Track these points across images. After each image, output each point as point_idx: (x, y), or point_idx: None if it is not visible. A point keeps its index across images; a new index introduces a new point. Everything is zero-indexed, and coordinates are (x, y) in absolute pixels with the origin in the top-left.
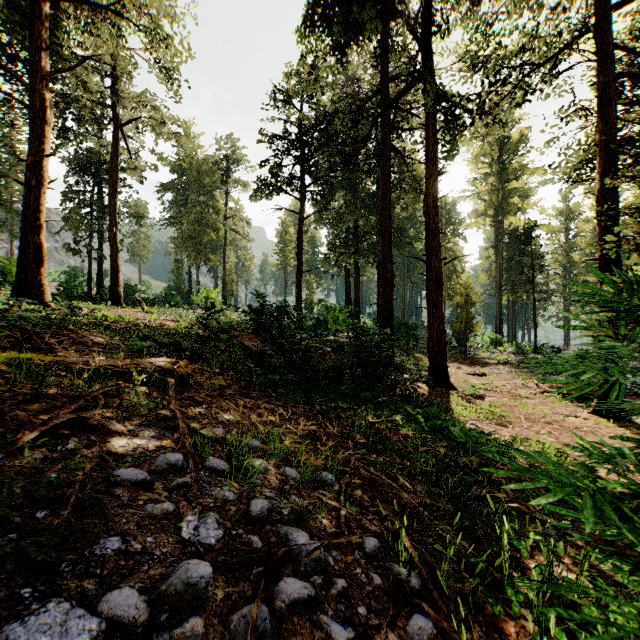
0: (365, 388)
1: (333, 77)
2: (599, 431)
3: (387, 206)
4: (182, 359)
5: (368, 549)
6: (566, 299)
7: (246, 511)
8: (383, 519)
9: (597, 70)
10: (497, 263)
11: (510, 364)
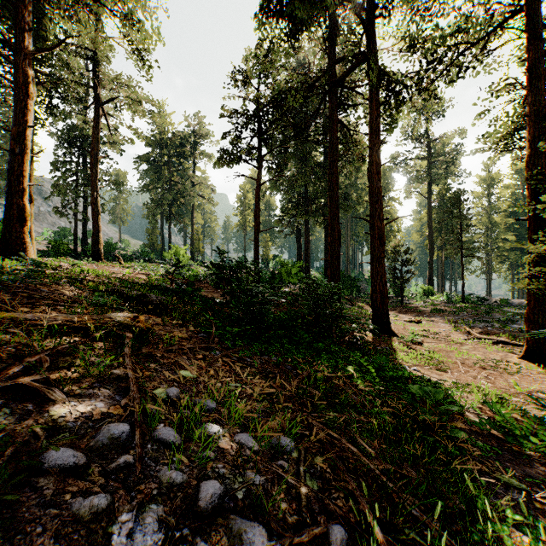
0: (317, 337)
1: (287, 58)
2: (531, 376)
3: (335, 173)
4: (147, 311)
5: (335, 545)
6: (488, 255)
7: (195, 498)
8: (347, 496)
9: (526, 48)
10: (429, 224)
11: (442, 312)
